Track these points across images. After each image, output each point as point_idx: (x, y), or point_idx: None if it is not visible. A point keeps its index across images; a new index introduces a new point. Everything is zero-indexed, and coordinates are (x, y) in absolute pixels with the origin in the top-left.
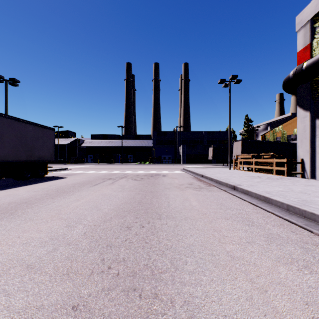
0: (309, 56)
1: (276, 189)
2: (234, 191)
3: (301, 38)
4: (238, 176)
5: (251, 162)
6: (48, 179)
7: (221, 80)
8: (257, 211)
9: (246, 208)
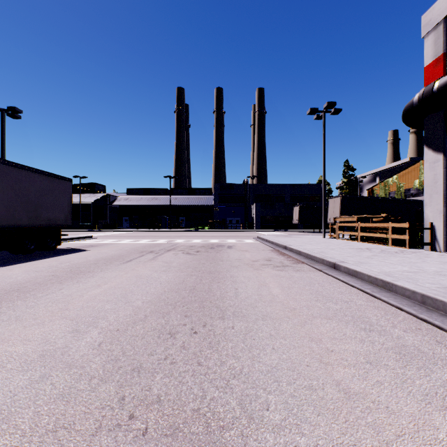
0: (442, 72)
1: (399, 269)
2: (334, 271)
3: (430, 47)
4: (337, 248)
5: (356, 227)
6: (60, 252)
7: (312, 110)
8: (375, 305)
9: (356, 299)
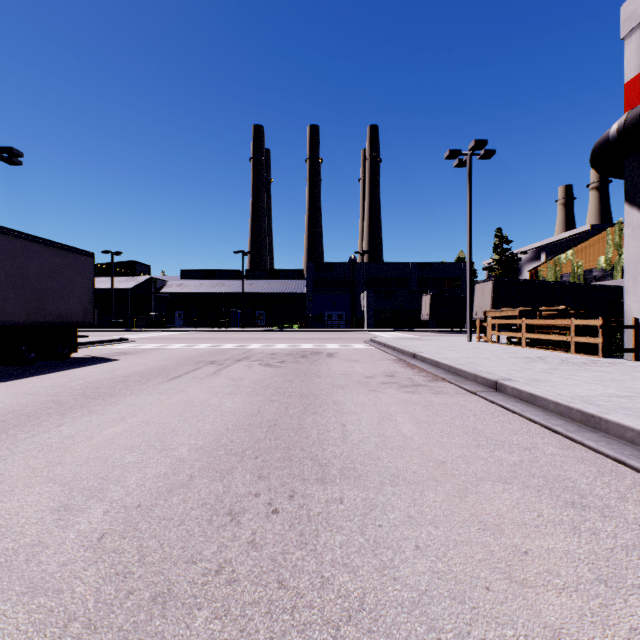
0: None
1: (601, 391)
2: (495, 394)
3: (634, 52)
4: (493, 356)
5: (519, 325)
6: (75, 363)
7: (452, 151)
8: (577, 454)
9: (543, 443)
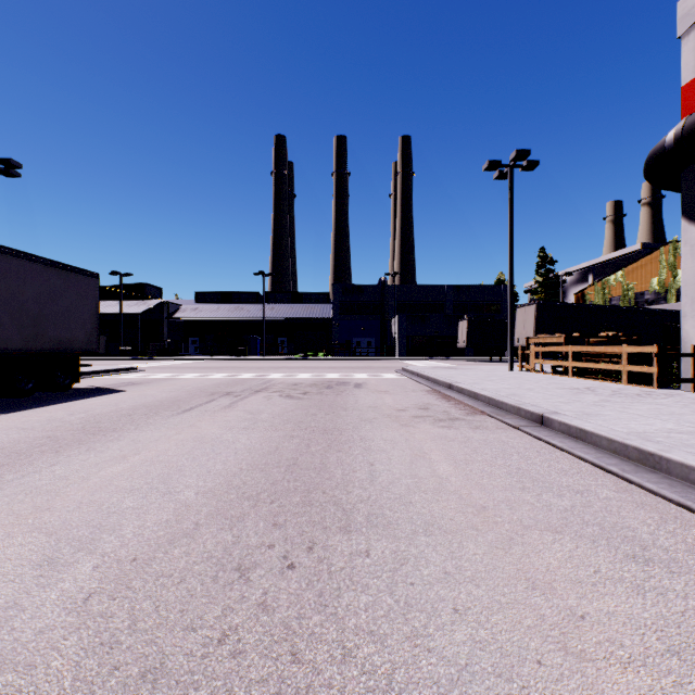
0: None
1: (659, 426)
2: (541, 428)
3: (692, 52)
4: (537, 387)
5: (565, 353)
6: (77, 394)
7: (491, 162)
8: (635, 498)
9: (596, 485)
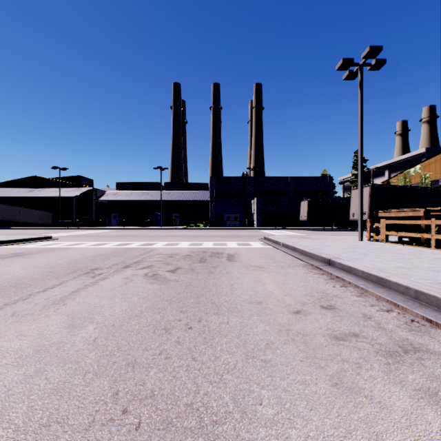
0: None
1: None
2: None
3: None
4: (437, 266)
5: (424, 226)
6: None
7: (345, 60)
8: None
9: None
